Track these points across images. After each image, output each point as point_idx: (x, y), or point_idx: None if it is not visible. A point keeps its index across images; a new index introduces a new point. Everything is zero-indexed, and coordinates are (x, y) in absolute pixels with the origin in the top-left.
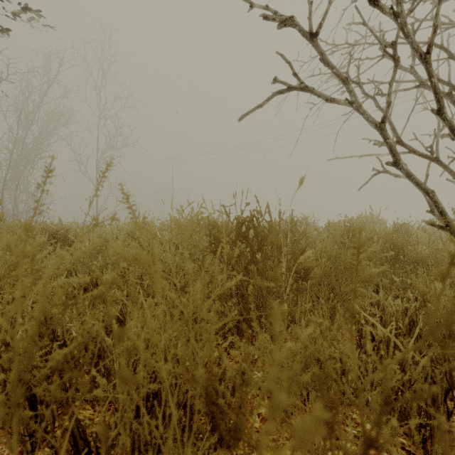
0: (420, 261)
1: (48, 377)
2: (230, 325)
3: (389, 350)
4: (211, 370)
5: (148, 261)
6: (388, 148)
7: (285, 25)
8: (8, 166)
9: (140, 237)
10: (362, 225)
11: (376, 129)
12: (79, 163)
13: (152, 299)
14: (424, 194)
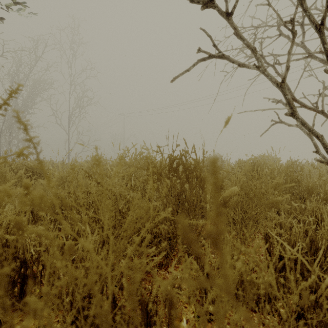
0: (312, 190)
1: (10, 289)
2: (160, 256)
3: (297, 267)
4: (134, 326)
5: (98, 191)
6: (287, 102)
7: (207, 7)
8: (4, 119)
9: (94, 171)
10: (265, 162)
11: (277, 88)
12: (56, 117)
13: (73, 241)
14: (311, 139)
